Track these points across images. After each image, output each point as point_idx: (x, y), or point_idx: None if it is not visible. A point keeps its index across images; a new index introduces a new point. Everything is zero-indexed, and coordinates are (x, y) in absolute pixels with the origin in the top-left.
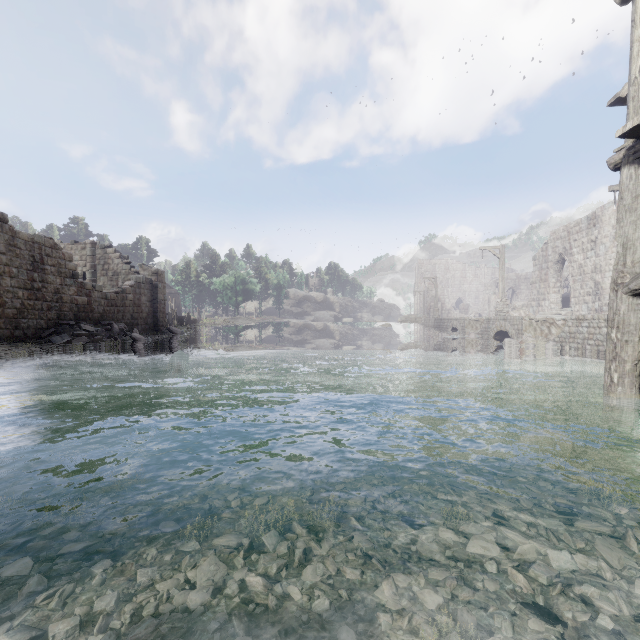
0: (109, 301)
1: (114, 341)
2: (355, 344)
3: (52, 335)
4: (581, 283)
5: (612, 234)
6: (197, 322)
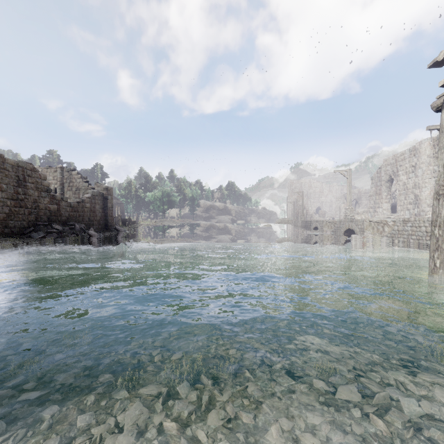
0: (73, 208)
1: (76, 236)
2: (246, 238)
3: (31, 232)
4: (405, 196)
5: (427, 161)
6: (135, 223)
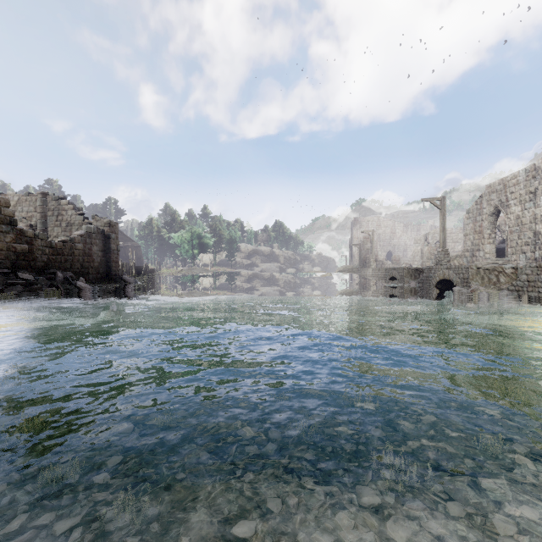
0: (55, 250)
1: (55, 290)
2: (300, 292)
3: None
4: (518, 233)
5: None
6: (155, 272)
